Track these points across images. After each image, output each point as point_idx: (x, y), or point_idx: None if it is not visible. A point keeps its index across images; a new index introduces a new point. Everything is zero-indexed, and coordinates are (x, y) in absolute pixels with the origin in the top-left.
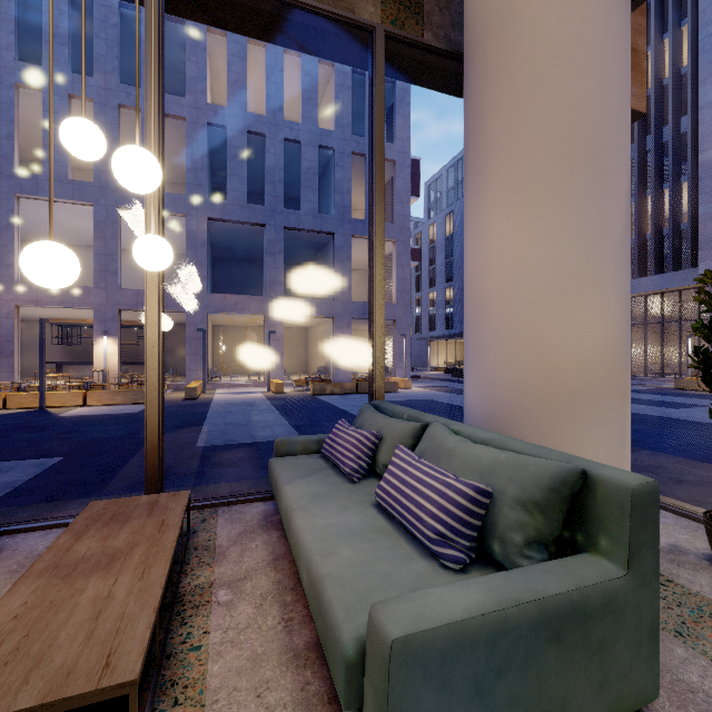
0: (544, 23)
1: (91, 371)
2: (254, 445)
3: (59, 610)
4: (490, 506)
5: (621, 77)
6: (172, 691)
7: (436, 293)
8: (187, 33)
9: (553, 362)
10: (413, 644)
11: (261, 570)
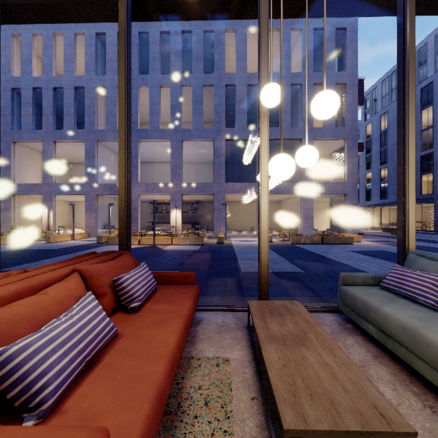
0: None
1: (167, 226)
2: (275, 274)
3: (305, 366)
4: None
5: None
6: None
7: (372, 173)
8: (214, 37)
9: None
10: None
11: (371, 362)
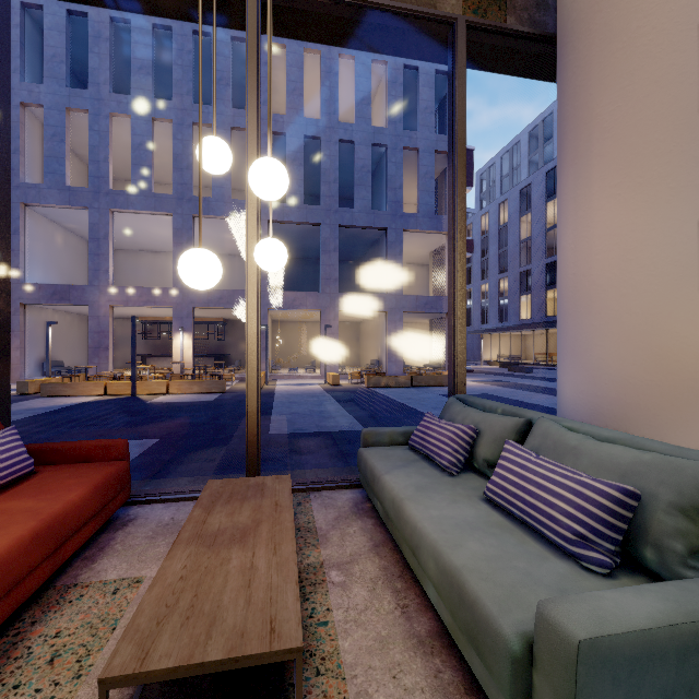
0: None
1: (169, 362)
2: (321, 434)
3: (215, 575)
4: (637, 510)
5: None
6: (312, 661)
7: (489, 284)
8: None
9: (676, 356)
10: (601, 648)
11: (365, 555)
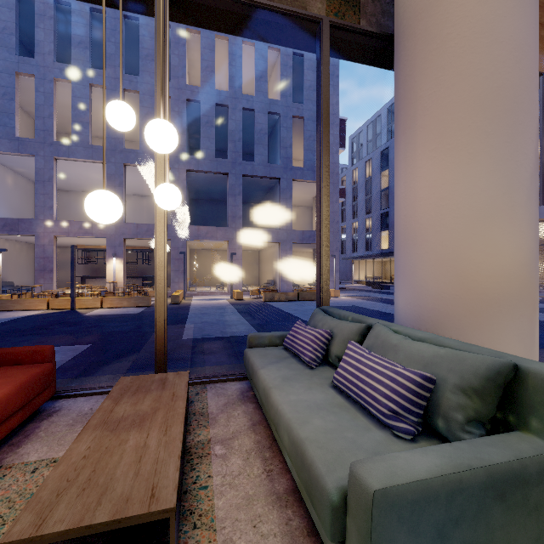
0: (465, 6)
1: (104, 282)
2: (224, 339)
3: (113, 454)
4: (433, 391)
5: (531, 44)
6: (191, 518)
7: (358, 222)
8: (172, 34)
9: (473, 276)
10: (390, 495)
11: (244, 432)
